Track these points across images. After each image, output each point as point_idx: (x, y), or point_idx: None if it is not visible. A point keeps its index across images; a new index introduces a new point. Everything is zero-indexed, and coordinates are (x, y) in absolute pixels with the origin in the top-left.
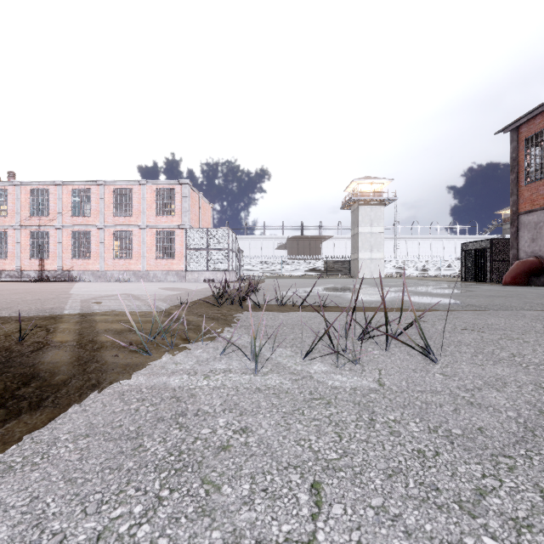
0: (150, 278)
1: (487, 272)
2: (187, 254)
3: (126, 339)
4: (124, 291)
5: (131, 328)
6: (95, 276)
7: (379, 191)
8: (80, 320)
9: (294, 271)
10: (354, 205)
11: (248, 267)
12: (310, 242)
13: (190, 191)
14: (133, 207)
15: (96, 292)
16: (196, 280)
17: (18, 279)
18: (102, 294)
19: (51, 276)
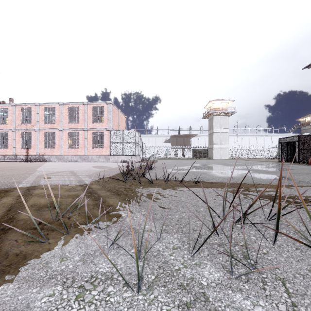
0: (89, 159)
1: (296, 156)
2: (111, 145)
3: (39, 217)
4: (70, 168)
5: (52, 203)
6: (58, 158)
7: (225, 107)
8: (22, 193)
9: (174, 155)
10: (210, 116)
11: (148, 153)
12: (184, 138)
13: (113, 108)
14: (79, 118)
15: (52, 169)
16: (116, 161)
17: (14, 160)
18: (55, 171)
19: (32, 158)
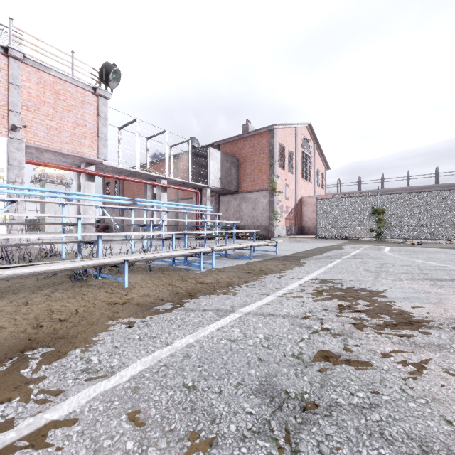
0: None
1: None
2: None
3: None
4: None
5: None
6: None
7: (62, 176)
8: None
9: None
10: (42, 181)
11: None
12: None
13: None
14: None
15: None
16: None
17: None
18: None
19: None
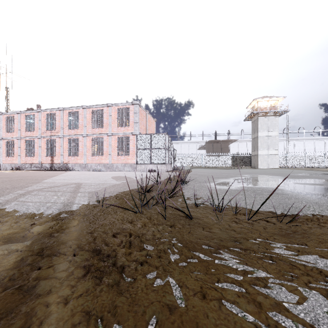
0: (114, 168)
1: None
2: (137, 152)
3: None
4: (83, 179)
5: None
6: (81, 167)
7: (274, 106)
8: None
9: (210, 163)
10: (254, 117)
11: (180, 161)
12: (221, 144)
13: (140, 109)
14: (103, 122)
15: (60, 181)
16: (143, 170)
17: (40, 168)
18: (60, 183)
19: (57, 167)
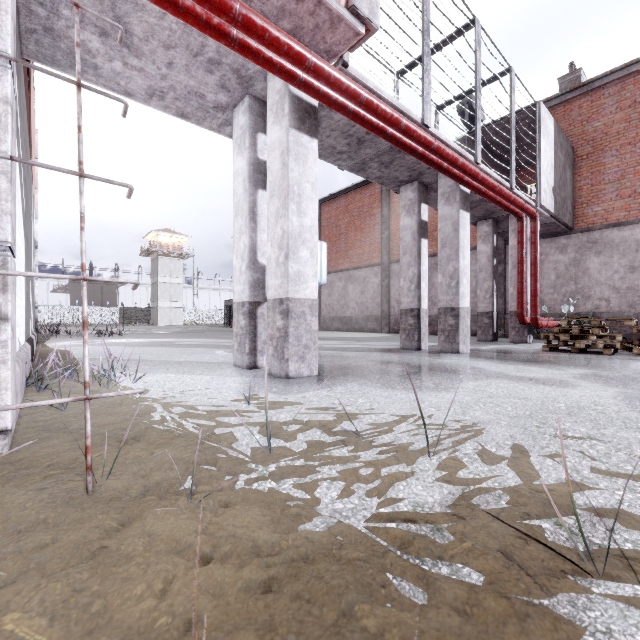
0: None
1: None
2: None
3: None
4: None
5: None
6: None
7: (179, 245)
8: None
9: (80, 319)
10: (154, 254)
11: None
12: (103, 286)
13: None
14: None
15: None
16: None
17: None
18: None
19: None
